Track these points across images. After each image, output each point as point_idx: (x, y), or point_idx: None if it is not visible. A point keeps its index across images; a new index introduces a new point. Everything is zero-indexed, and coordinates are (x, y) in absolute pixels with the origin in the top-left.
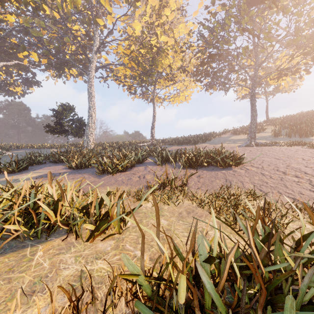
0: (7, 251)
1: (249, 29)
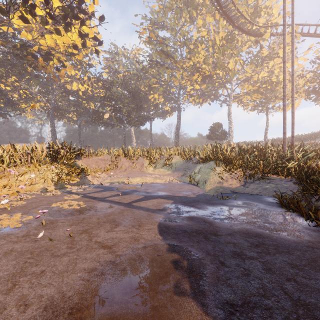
0: None
1: None
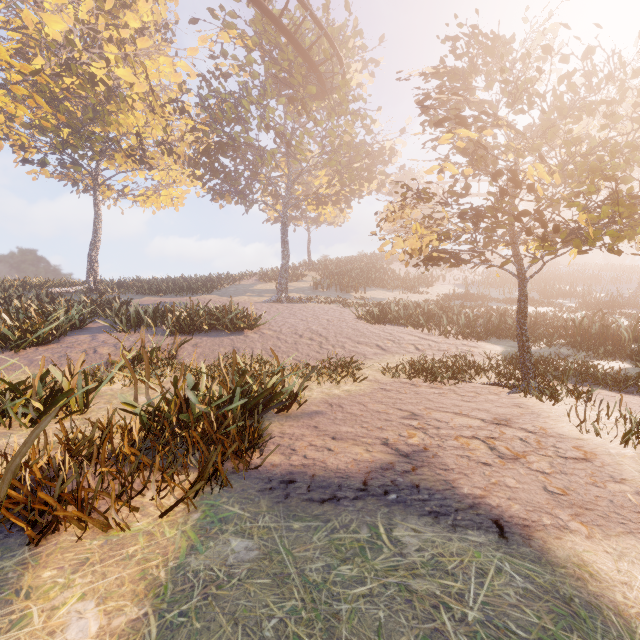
0: None
1: (277, 129)
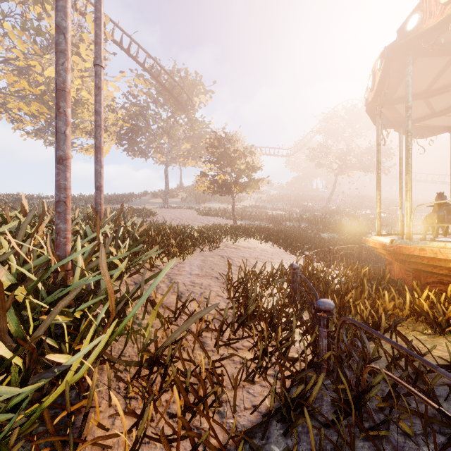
0: None
1: (163, 127)
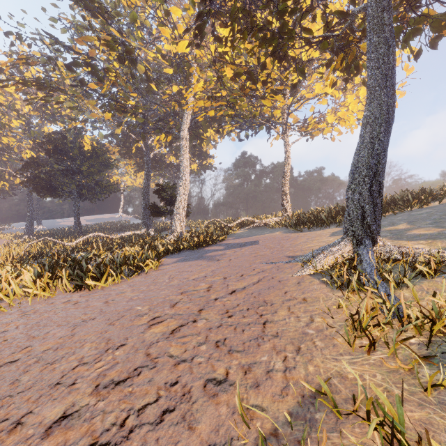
0: None
1: None
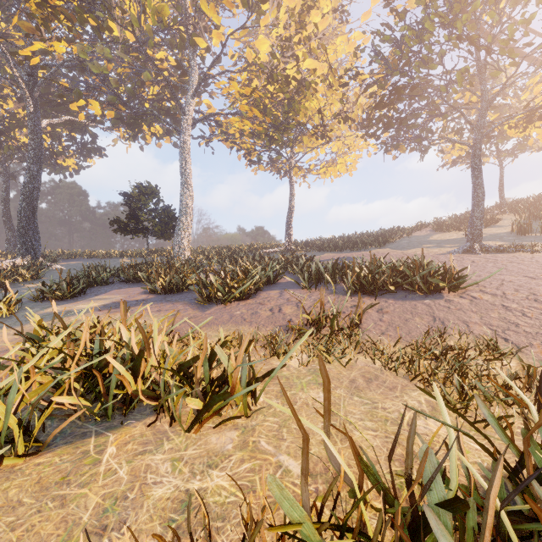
0: (58, 443)
1: (472, 36)
